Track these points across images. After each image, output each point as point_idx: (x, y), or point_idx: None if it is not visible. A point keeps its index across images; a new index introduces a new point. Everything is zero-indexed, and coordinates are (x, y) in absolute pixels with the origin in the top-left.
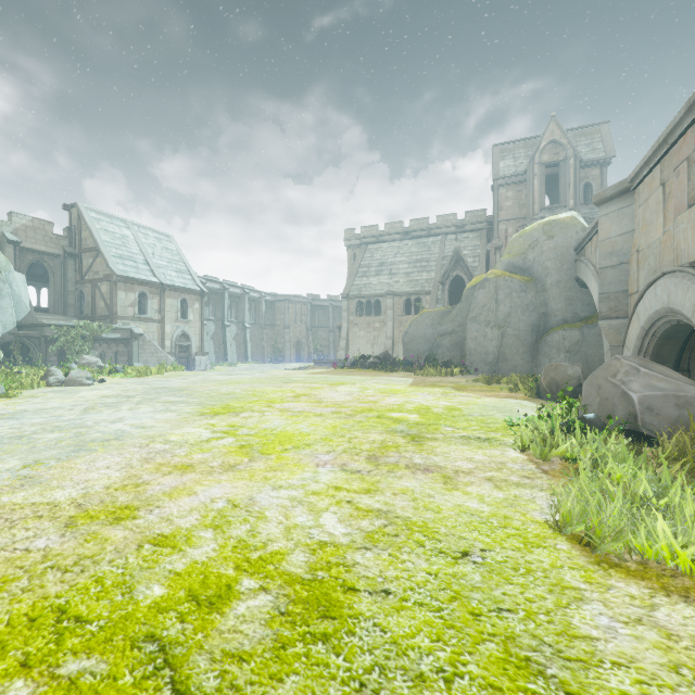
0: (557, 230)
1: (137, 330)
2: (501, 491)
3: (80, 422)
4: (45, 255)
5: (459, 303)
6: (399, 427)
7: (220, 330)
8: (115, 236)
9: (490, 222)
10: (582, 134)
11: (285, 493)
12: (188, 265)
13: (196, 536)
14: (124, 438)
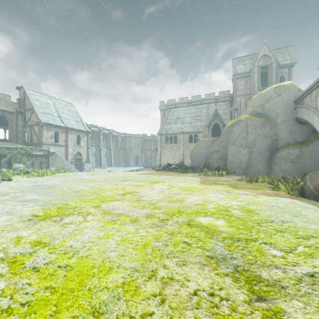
0: (283, 91)
1: (52, 150)
2: None
3: None
4: (6, 112)
5: (222, 135)
6: (216, 247)
7: (98, 151)
8: (43, 103)
9: (231, 96)
10: (279, 51)
11: None
12: (81, 118)
13: None
14: None
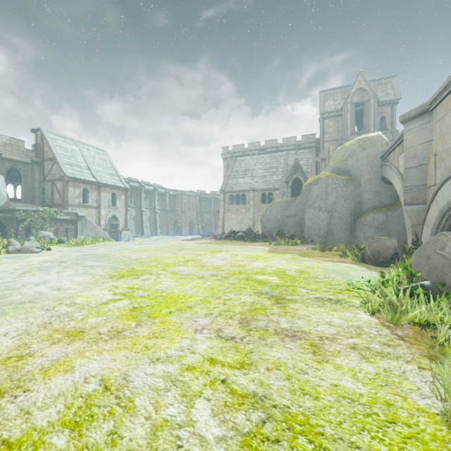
0: (368, 144)
1: (81, 214)
2: (369, 363)
3: (11, 285)
4: (18, 163)
5: (300, 195)
6: (263, 288)
7: (139, 214)
8: (67, 150)
9: (318, 142)
10: (379, 84)
11: (160, 368)
12: (117, 170)
13: (44, 445)
14: (38, 300)
